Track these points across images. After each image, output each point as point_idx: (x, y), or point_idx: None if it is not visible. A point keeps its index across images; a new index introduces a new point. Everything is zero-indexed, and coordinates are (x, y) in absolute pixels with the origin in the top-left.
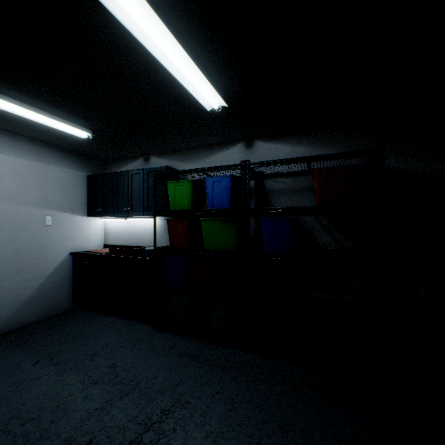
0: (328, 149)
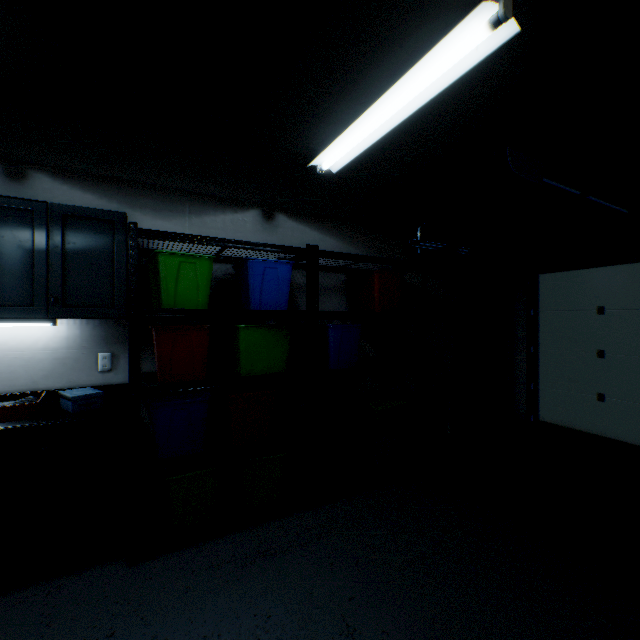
0: (355, 247)
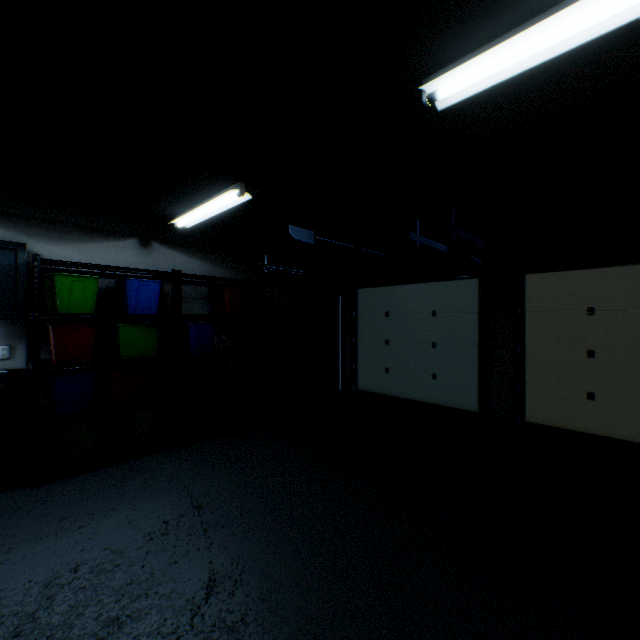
0: (217, 267)
